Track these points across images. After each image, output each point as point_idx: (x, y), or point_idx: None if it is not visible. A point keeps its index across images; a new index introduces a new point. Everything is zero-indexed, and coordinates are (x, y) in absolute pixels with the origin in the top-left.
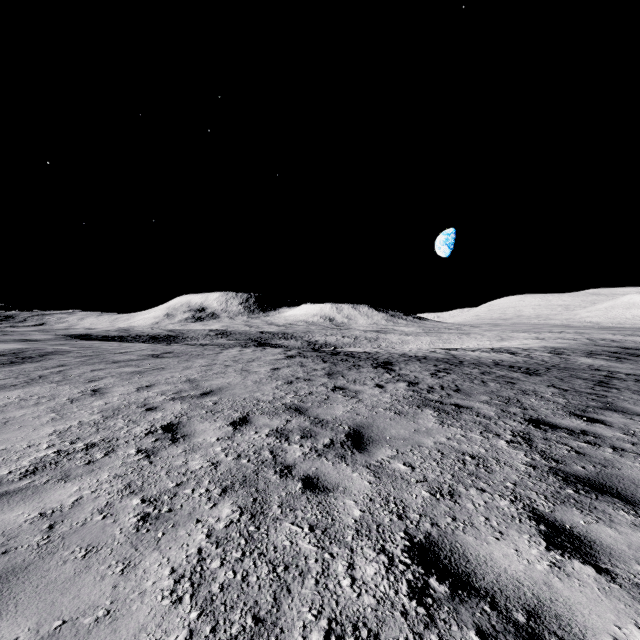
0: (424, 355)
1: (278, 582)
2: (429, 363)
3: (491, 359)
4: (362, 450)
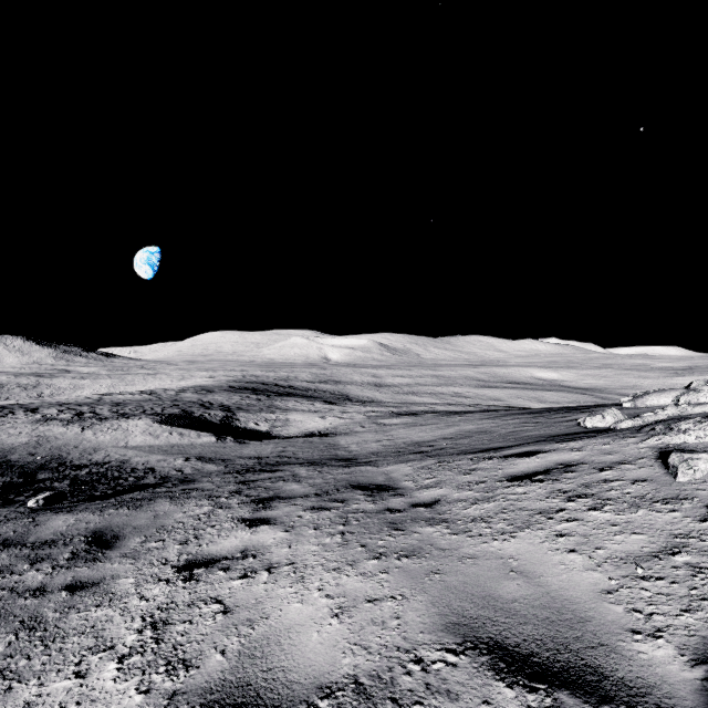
0: (75, 401)
1: (4, 435)
2: (66, 407)
3: (124, 400)
4: (18, 428)
